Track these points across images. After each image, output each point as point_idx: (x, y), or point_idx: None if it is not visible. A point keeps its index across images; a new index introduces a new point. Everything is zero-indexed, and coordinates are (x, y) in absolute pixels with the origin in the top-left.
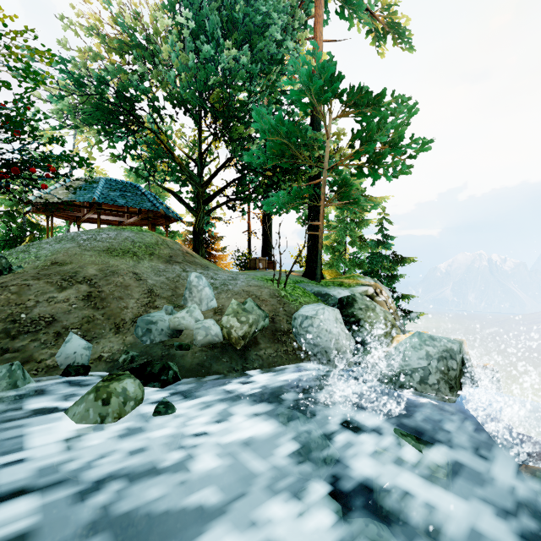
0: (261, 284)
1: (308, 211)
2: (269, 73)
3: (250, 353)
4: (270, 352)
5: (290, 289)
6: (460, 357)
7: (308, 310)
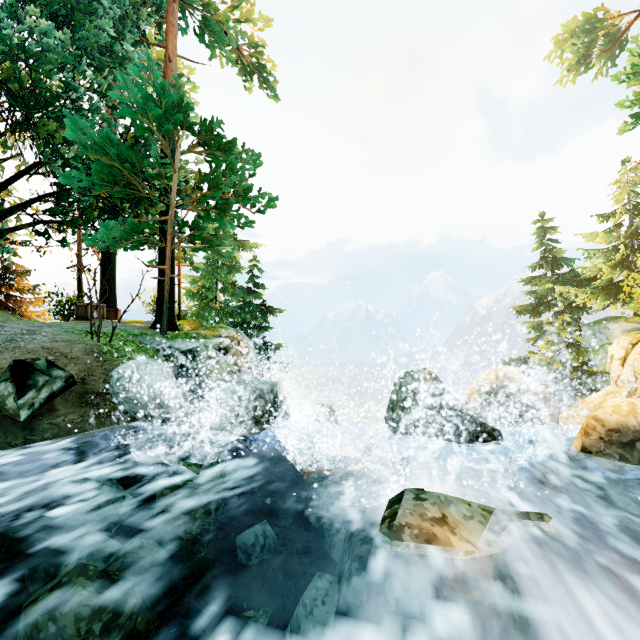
0: (75, 338)
1: (159, 251)
2: (100, 69)
3: (41, 423)
4: (73, 418)
5: (118, 344)
6: (271, 396)
7: (128, 366)
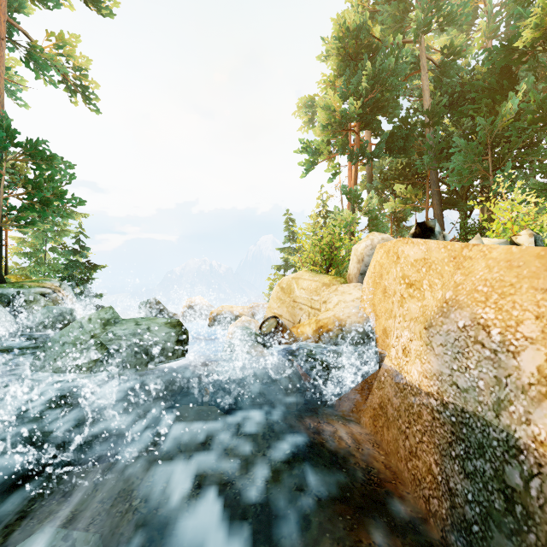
0: None
1: None
2: None
3: None
4: None
5: None
6: (71, 316)
7: None
